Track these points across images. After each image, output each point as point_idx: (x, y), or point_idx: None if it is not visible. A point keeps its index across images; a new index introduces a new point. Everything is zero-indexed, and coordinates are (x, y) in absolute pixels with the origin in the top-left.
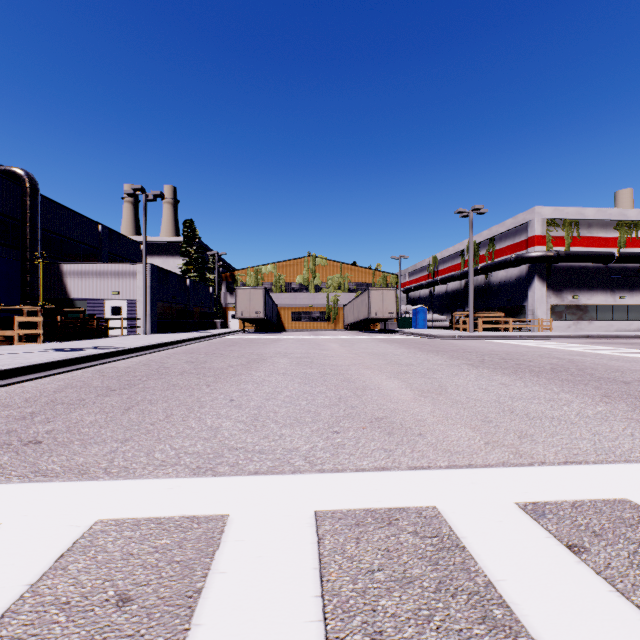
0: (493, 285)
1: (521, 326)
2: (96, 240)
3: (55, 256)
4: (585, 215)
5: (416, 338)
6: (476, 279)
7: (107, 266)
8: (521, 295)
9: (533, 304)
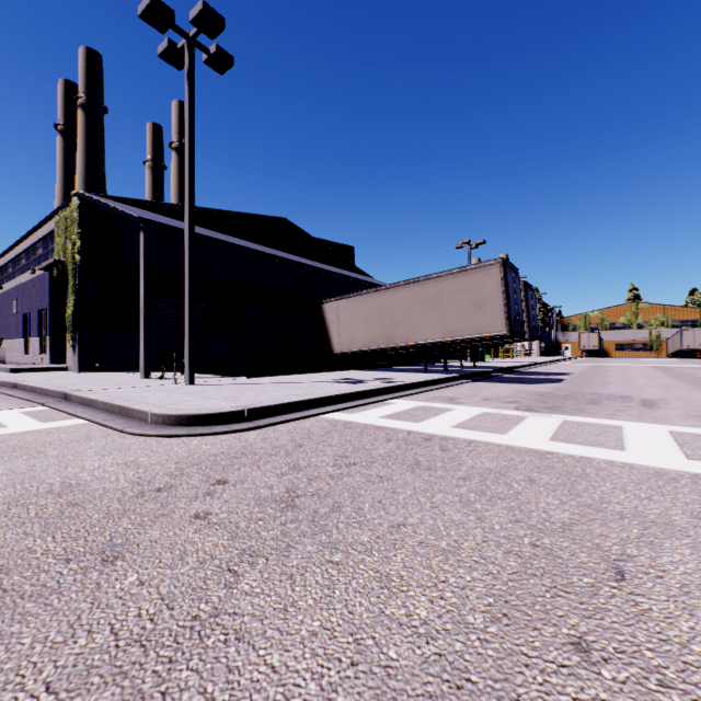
0: None
1: None
2: None
3: None
4: None
5: None
6: None
7: None
8: None
9: None
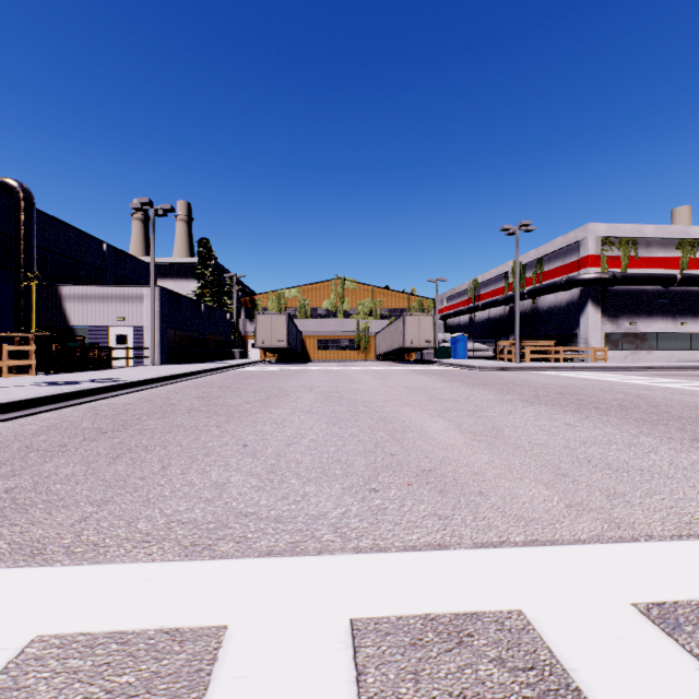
0: (541, 311)
1: (573, 356)
2: (100, 260)
3: (53, 278)
4: (644, 233)
5: (457, 369)
6: (522, 304)
7: (111, 289)
8: (572, 322)
9: (586, 332)
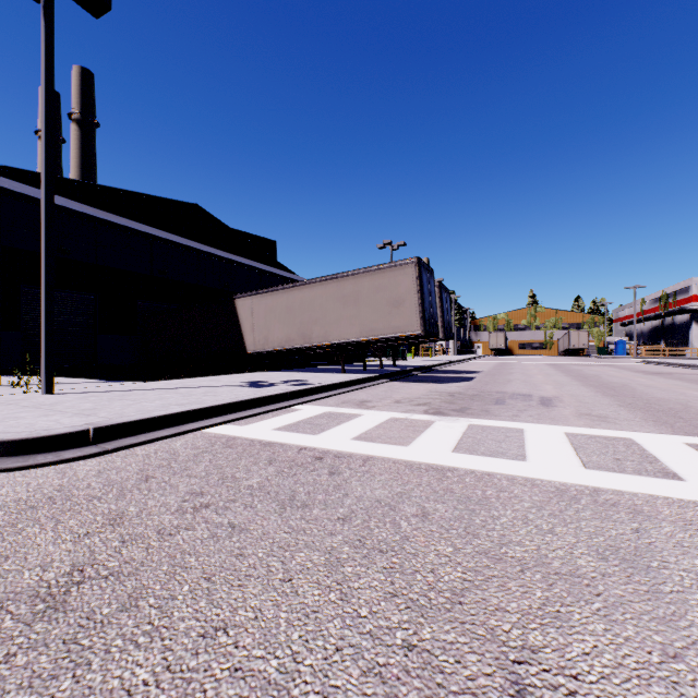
0: (675, 325)
1: (675, 353)
2: None
3: None
4: None
5: (590, 358)
6: (667, 319)
7: None
8: (688, 333)
9: (691, 339)
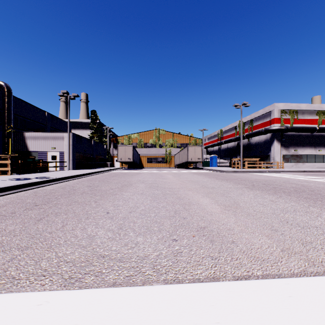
0: (252, 144)
1: (267, 165)
2: (44, 120)
3: (21, 128)
4: (301, 107)
5: (213, 172)
6: (243, 141)
7: (49, 134)
8: (267, 149)
9: (273, 154)
